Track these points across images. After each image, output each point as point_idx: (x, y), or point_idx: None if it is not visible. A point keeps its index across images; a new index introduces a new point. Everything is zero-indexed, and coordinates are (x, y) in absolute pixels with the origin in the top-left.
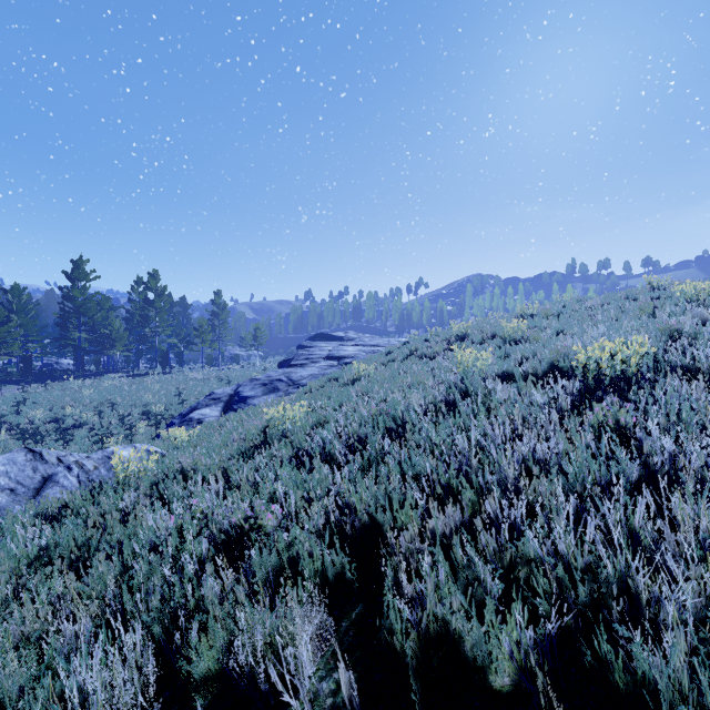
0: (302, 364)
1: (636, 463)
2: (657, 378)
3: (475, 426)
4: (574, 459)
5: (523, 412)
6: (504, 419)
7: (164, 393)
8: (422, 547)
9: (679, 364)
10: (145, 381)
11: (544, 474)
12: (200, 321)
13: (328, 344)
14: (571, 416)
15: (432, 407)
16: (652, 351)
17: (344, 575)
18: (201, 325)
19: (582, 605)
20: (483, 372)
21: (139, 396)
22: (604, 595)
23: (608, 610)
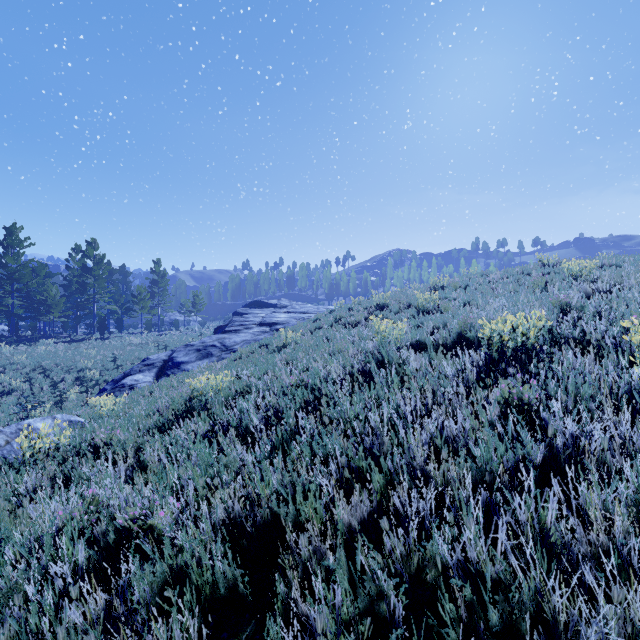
0: (236, 330)
1: (541, 445)
2: (553, 351)
3: (389, 397)
4: (481, 439)
5: (433, 384)
6: (415, 394)
7: (100, 358)
8: (324, 549)
9: (571, 336)
10: (82, 346)
11: (452, 452)
12: (139, 288)
13: (262, 311)
14: (478, 388)
15: (350, 377)
16: (549, 324)
17: (237, 586)
18: (140, 292)
19: (494, 632)
20: (398, 341)
21: (74, 362)
22: (517, 622)
23: (522, 639)
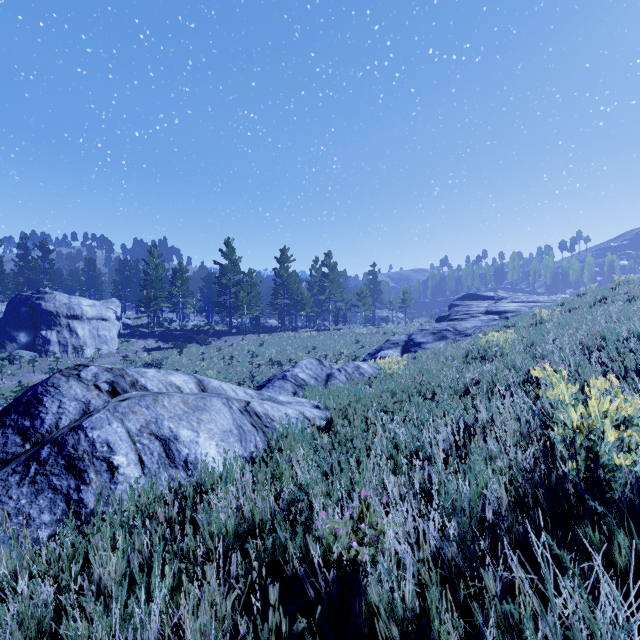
0: (462, 318)
1: None
2: None
3: None
4: None
5: None
6: None
7: (344, 342)
8: None
9: None
10: (327, 334)
11: None
12: (361, 288)
13: (480, 303)
14: None
15: None
16: None
17: (639, 392)
18: (362, 291)
19: None
20: None
21: (327, 344)
22: None
23: None
